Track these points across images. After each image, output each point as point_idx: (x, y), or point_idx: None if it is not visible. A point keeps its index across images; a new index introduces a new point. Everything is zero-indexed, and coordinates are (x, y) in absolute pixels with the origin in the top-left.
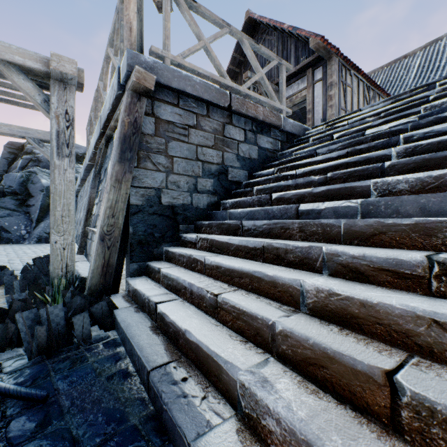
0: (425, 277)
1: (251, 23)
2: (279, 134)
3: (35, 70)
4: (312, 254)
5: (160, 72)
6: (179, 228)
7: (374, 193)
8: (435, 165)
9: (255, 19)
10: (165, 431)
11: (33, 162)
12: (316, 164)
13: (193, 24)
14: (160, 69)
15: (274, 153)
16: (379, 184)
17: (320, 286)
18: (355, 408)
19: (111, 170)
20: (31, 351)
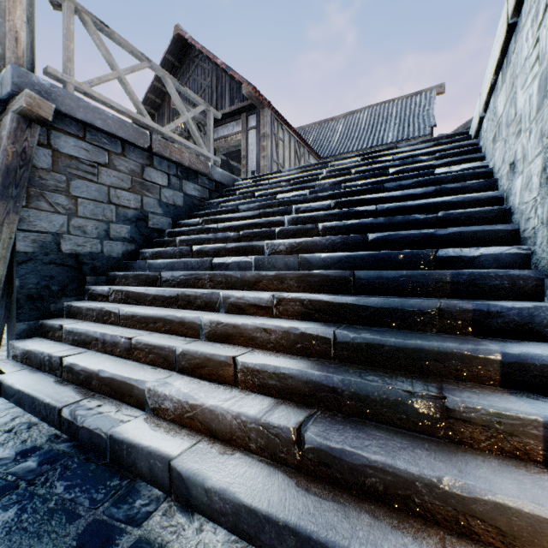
0: (271, 307)
1: (182, 41)
2: (207, 182)
3: None
4: (214, 298)
5: (60, 99)
6: (85, 280)
7: (266, 251)
8: (303, 233)
9: (187, 39)
10: (82, 445)
11: None
12: (236, 220)
13: (105, 51)
14: (61, 95)
15: (202, 201)
16: (270, 244)
17: (212, 319)
18: (220, 383)
19: None
20: None
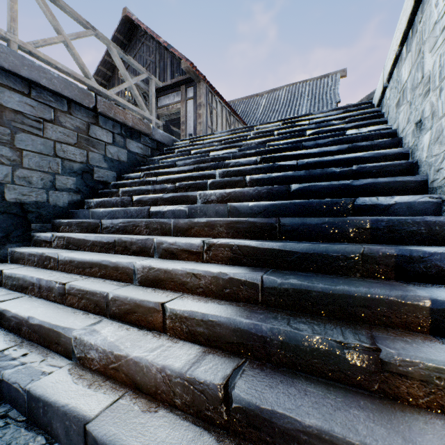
0: (202, 252)
1: (129, 22)
2: (149, 141)
3: None
4: (148, 244)
5: (3, 56)
6: (31, 227)
7: (199, 201)
8: (233, 185)
9: (133, 20)
10: (1, 399)
11: None
12: (174, 174)
13: (50, 15)
14: (4, 52)
15: (144, 158)
16: (202, 195)
17: (145, 264)
18: (148, 330)
19: None
20: None
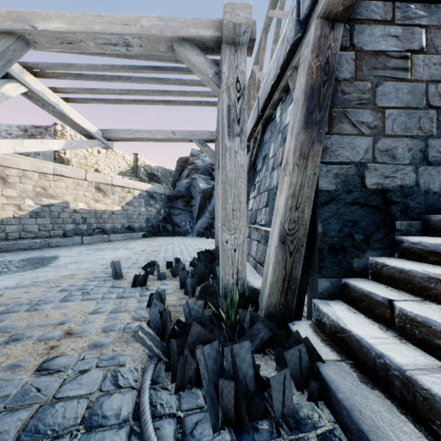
0: None
1: None
2: None
3: (206, 41)
4: None
5: None
6: (393, 227)
7: None
8: None
9: None
10: None
11: (194, 170)
12: None
13: None
14: None
15: None
16: None
17: None
18: None
19: (293, 141)
20: (214, 415)
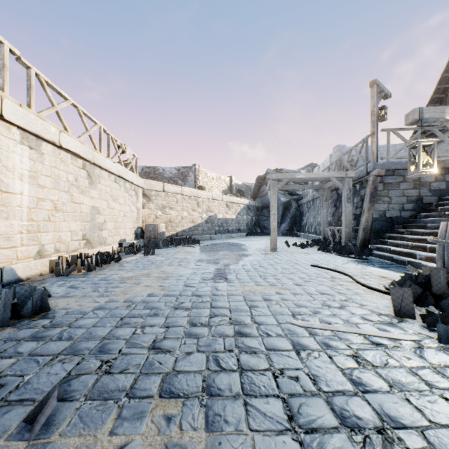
0: None
1: None
2: None
3: (340, 177)
4: None
5: (385, 166)
6: (393, 227)
7: None
8: None
9: None
10: (399, 264)
11: None
12: None
13: (401, 138)
14: (385, 164)
15: None
16: None
17: None
18: None
19: (366, 206)
20: (354, 255)
